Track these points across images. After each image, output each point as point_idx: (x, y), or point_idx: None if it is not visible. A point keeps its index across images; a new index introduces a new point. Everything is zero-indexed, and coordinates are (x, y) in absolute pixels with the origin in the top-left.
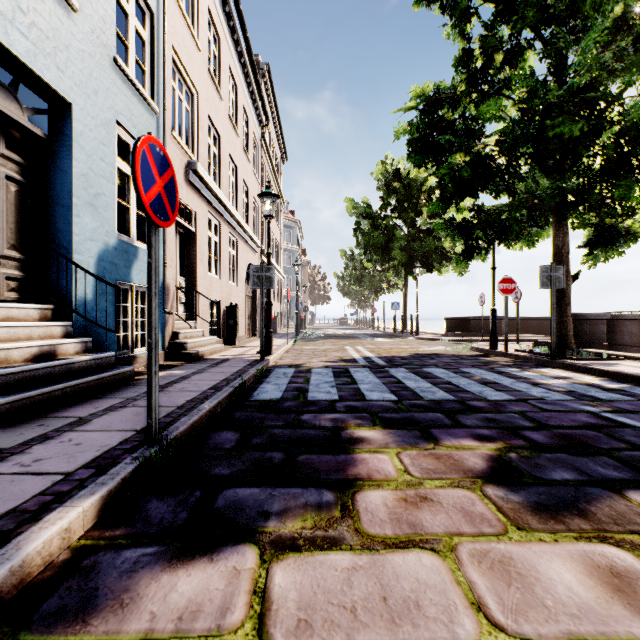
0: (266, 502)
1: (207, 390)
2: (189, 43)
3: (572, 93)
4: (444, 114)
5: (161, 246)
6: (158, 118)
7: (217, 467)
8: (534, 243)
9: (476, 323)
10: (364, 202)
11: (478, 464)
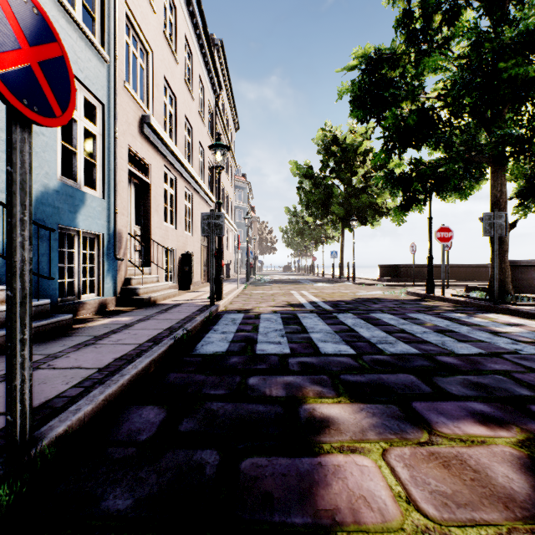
0: None
1: (144, 343)
2: (143, 2)
3: (522, 38)
4: (385, 72)
5: (112, 193)
6: (109, 67)
7: (114, 489)
8: (466, 195)
9: (406, 270)
10: (306, 164)
11: (514, 481)
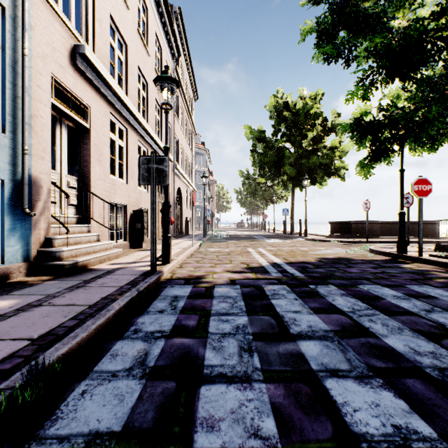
0: None
1: None
2: None
3: None
4: (357, 2)
5: (21, 128)
6: None
7: None
8: (437, 147)
9: (356, 226)
10: (259, 129)
11: None
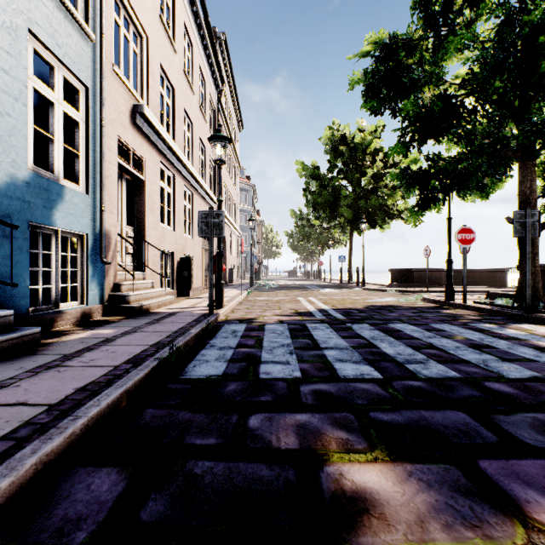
0: None
1: (121, 365)
2: None
3: None
4: (402, 58)
5: (99, 189)
6: (94, 46)
7: None
8: (488, 194)
9: (419, 275)
10: (313, 165)
11: None
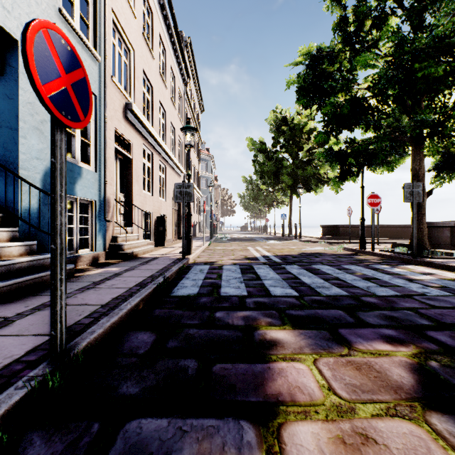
0: (174, 446)
1: (133, 287)
2: (127, 10)
3: (434, 42)
4: (325, 67)
5: (102, 168)
6: (100, 65)
7: (126, 382)
8: (393, 168)
9: (344, 229)
10: (260, 141)
11: (404, 377)
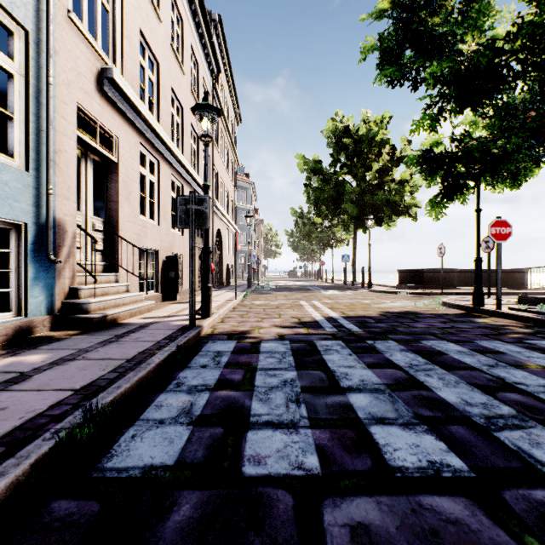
0: None
1: None
2: None
3: None
4: (425, 18)
5: (45, 166)
6: None
7: None
8: (520, 183)
9: (430, 275)
10: (314, 159)
11: None
